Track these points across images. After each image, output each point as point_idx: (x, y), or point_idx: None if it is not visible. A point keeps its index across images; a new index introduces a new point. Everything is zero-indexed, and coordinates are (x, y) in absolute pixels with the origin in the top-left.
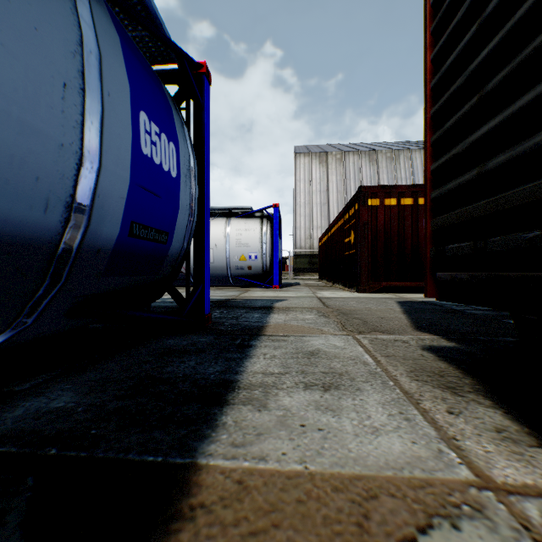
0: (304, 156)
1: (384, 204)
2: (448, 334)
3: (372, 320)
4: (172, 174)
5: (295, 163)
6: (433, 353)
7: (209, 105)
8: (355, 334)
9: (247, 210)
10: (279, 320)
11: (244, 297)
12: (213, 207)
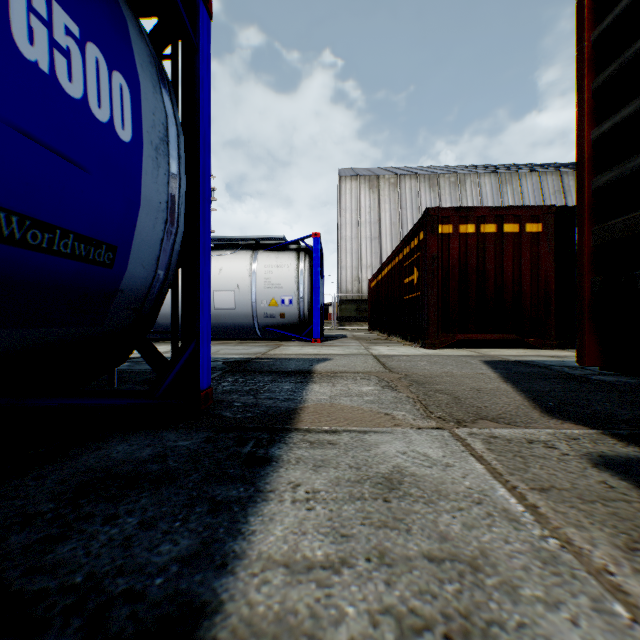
0: (351, 179)
1: (459, 232)
2: (607, 426)
3: (465, 395)
4: (120, 133)
5: (340, 189)
6: (623, 478)
7: (209, 51)
8: (452, 427)
9: (279, 241)
10: (322, 396)
11: (273, 355)
12: (235, 237)
